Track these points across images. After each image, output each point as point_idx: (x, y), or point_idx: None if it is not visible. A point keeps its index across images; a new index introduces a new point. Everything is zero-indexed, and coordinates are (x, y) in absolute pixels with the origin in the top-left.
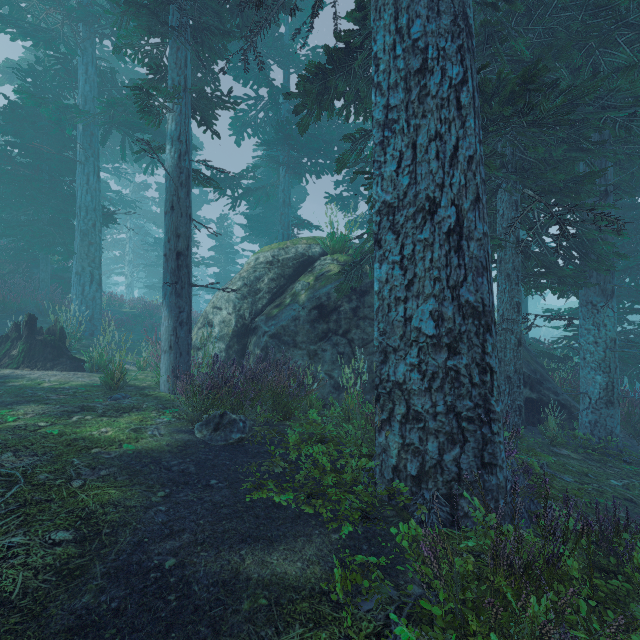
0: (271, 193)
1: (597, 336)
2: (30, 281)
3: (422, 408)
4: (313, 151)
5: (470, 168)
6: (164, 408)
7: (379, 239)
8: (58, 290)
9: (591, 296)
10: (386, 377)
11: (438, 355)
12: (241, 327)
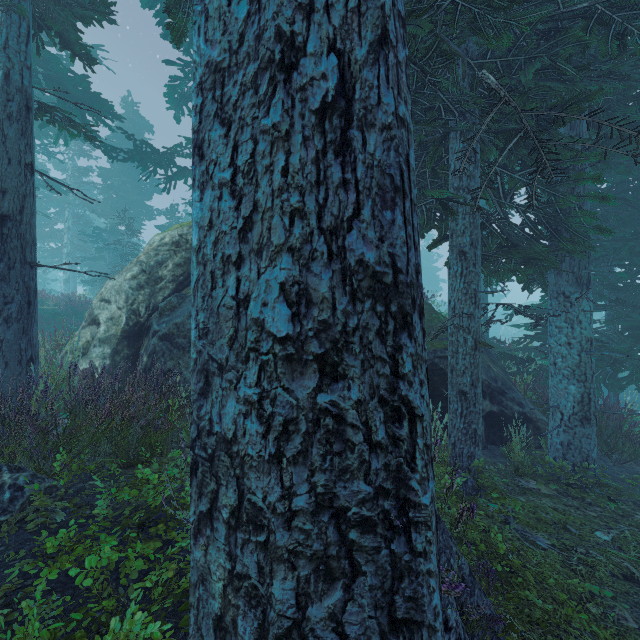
0: None
1: (570, 335)
2: None
3: (264, 500)
4: None
5: None
6: None
7: (200, 140)
8: None
9: (563, 285)
10: (207, 425)
11: (298, 381)
12: (134, 326)
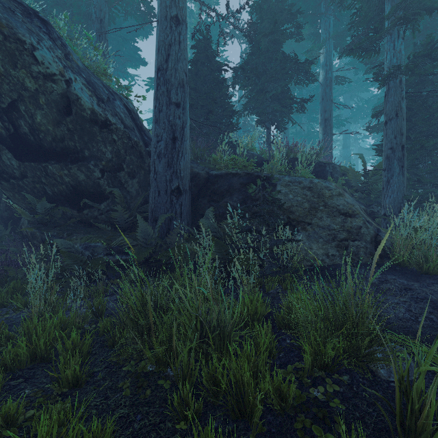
0: None
1: None
2: None
3: None
4: None
5: None
6: None
7: None
8: None
9: None
10: None
11: None
12: None
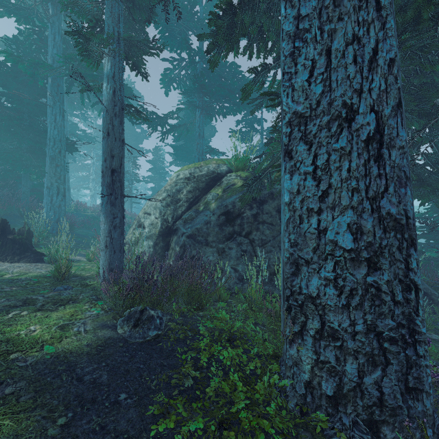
0: (190, 129)
1: None
2: (16, 193)
3: (339, 326)
4: (220, 97)
5: (391, 71)
6: (97, 299)
7: (289, 150)
8: (36, 200)
9: None
10: (297, 289)
11: (357, 270)
12: (165, 228)
